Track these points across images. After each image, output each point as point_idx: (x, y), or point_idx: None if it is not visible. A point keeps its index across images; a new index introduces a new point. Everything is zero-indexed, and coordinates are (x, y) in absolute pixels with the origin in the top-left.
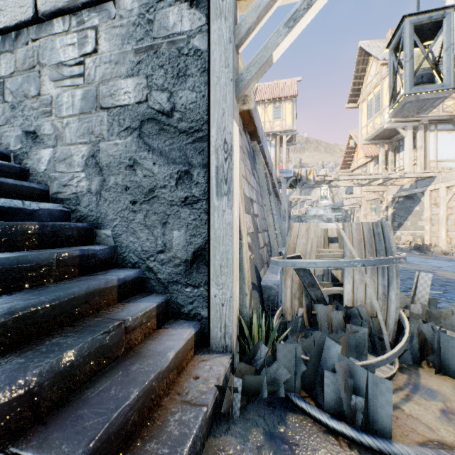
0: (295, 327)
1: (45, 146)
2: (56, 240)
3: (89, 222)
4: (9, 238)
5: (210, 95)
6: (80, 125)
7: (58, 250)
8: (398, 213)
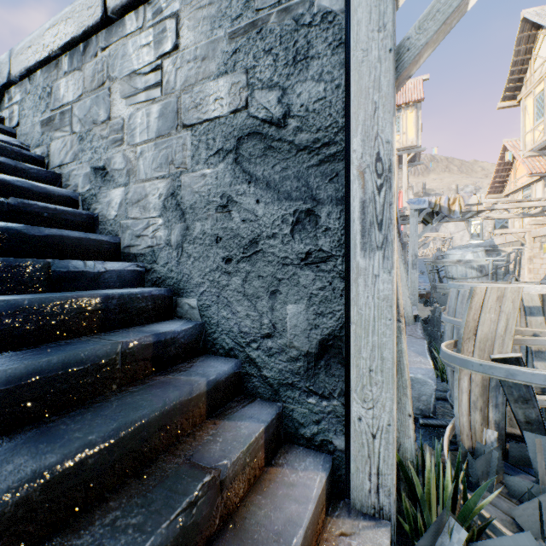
0: (486, 466)
1: (115, 184)
2: (124, 317)
3: (167, 286)
4: (60, 320)
5: (351, 82)
6: (157, 153)
7: (125, 336)
8: None
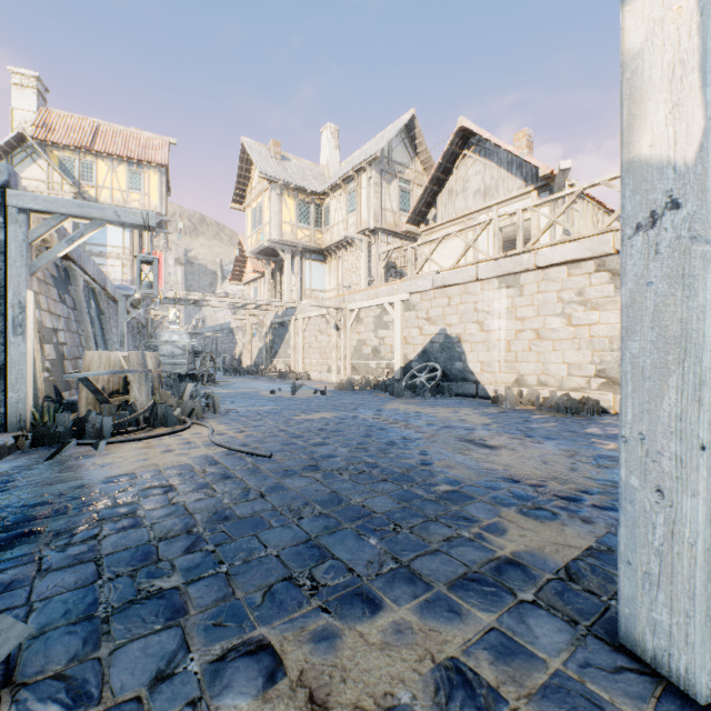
0: None
1: None
2: None
3: None
4: None
5: (8, 271)
6: None
7: None
8: (275, 340)
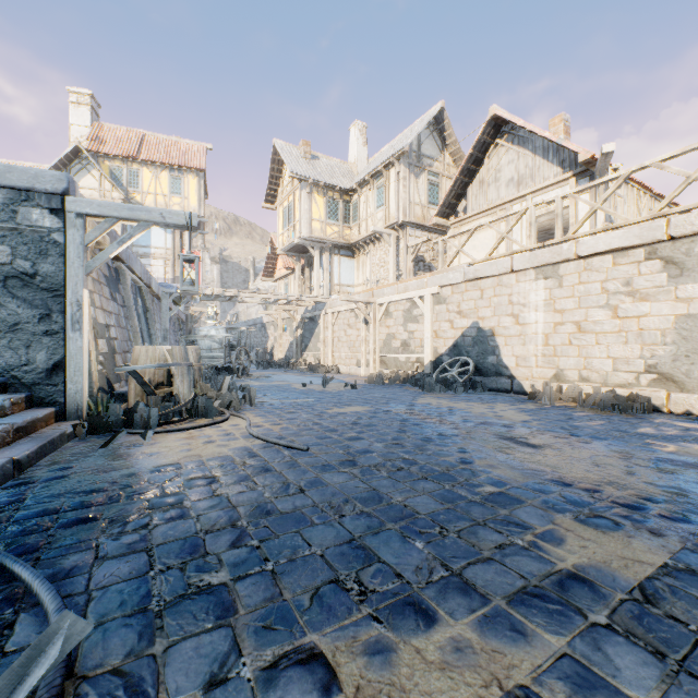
0: None
1: None
2: None
3: None
4: None
5: (67, 272)
6: None
7: None
8: (305, 335)
